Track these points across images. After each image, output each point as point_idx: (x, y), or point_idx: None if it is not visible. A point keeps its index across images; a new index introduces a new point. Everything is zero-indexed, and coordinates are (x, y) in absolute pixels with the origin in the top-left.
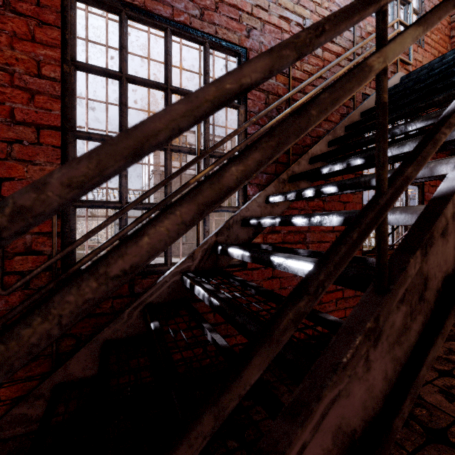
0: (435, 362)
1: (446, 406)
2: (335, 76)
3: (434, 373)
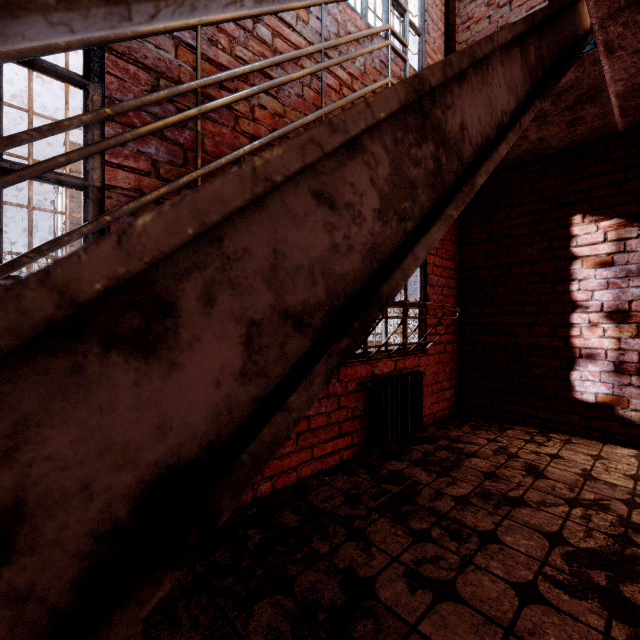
0: (414, 517)
1: (405, 603)
2: (287, 77)
3: (407, 539)
